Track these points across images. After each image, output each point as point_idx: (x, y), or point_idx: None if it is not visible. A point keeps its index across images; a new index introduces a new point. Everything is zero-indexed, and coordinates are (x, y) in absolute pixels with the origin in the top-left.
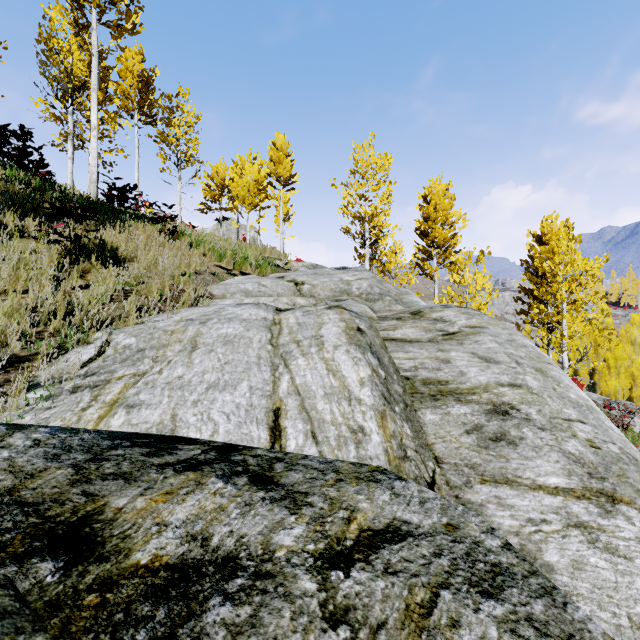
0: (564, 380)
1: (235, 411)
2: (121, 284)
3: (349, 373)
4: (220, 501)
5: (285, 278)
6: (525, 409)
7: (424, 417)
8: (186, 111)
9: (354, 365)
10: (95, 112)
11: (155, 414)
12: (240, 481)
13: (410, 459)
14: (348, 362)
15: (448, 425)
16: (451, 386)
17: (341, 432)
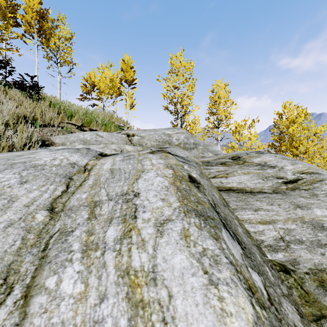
0: None
1: None
2: None
3: None
4: None
5: (121, 132)
6: None
7: None
8: (62, 28)
9: (208, 289)
10: None
11: None
12: None
13: None
14: (192, 278)
15: None
16: None
17: None
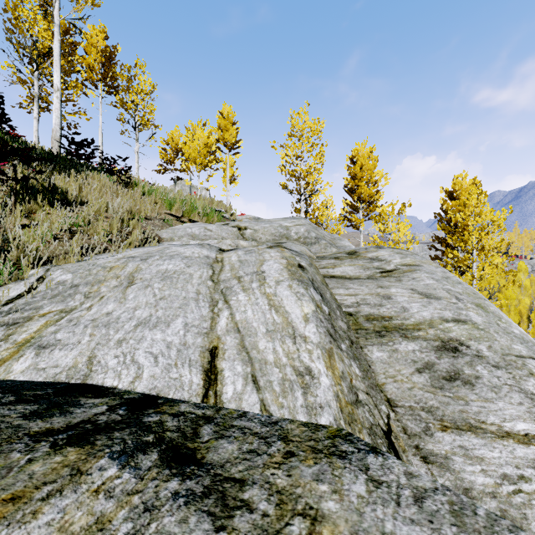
0: (503, 315)
1: (165, 351)
2: (66, 223)
3: (292, 308)
4: (102, 507)
5: (229, 224)
6: (475, 345)
7: (371, 354)
8: (143, 80)
9: (297, 300)
10: (57, 75)
11: (69, 356)
12: (146, 461)
13: (362, 404)
14: (291, 297)
15: (397, 363)
16: (395, 322)
17: (286, 375)
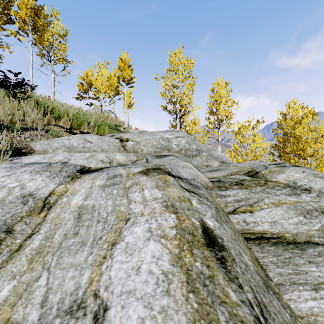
0: None
1: None
2: None
3: None
4: None
5: (114, 136)
6: None
7: None
8: (56, 24)
9: None
10: None
11: None
12: None
13: None
14: None
15: None
16: None
17: None
